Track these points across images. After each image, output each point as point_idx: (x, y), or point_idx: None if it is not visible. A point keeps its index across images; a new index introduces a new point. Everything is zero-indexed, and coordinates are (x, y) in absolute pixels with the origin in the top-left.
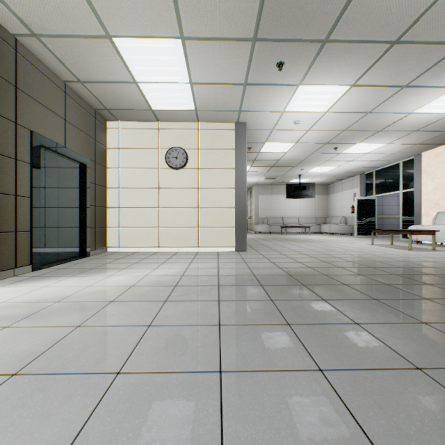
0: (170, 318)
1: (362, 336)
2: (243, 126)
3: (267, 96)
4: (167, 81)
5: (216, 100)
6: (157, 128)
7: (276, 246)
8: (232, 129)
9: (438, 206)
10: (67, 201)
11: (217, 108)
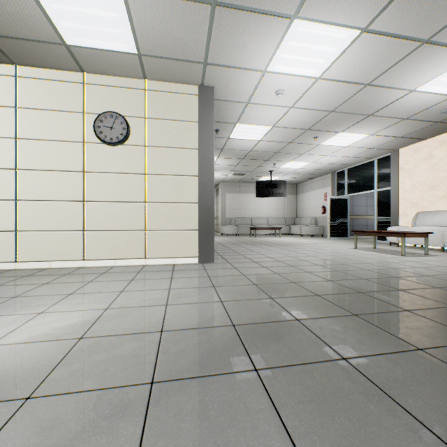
0: None
1: None
2: (209, 92)
3: (245, 37)
4: None
5: (169, 35)
6: (81, 82)
7: (250, 253)
8: (194, 94)
9: (417, 205)
10: None
11: (171, 54)
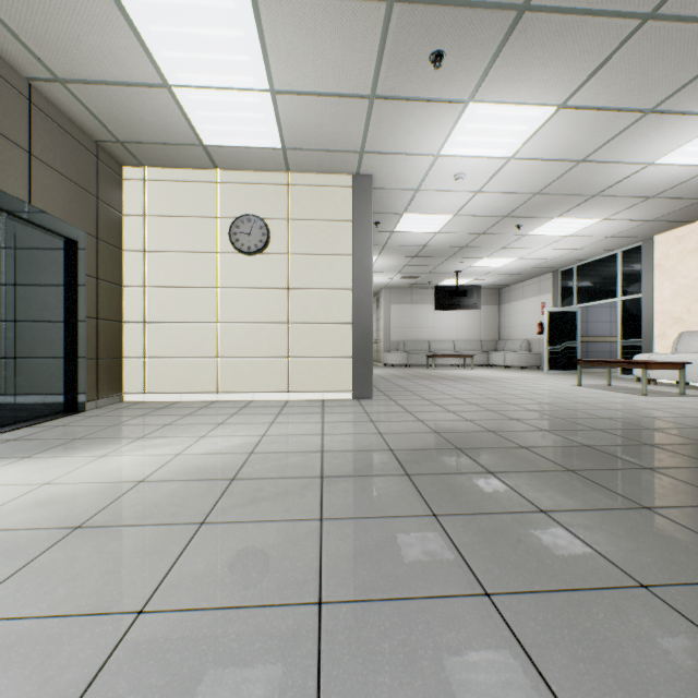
0: (201, 580)
1: (679, 634)
2: (366, 182)
3: (410, 124)
4: (227, 86)
5: (320, 129)
6: (215, 182)
7: (422, 389)
8: (348, 186)
9: (681, 322)
10: (35, 309)
11: (321, 146)
